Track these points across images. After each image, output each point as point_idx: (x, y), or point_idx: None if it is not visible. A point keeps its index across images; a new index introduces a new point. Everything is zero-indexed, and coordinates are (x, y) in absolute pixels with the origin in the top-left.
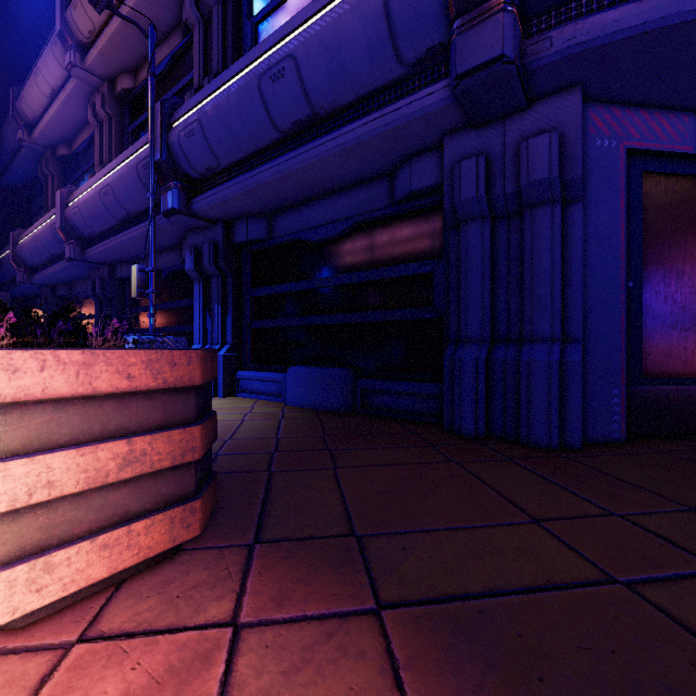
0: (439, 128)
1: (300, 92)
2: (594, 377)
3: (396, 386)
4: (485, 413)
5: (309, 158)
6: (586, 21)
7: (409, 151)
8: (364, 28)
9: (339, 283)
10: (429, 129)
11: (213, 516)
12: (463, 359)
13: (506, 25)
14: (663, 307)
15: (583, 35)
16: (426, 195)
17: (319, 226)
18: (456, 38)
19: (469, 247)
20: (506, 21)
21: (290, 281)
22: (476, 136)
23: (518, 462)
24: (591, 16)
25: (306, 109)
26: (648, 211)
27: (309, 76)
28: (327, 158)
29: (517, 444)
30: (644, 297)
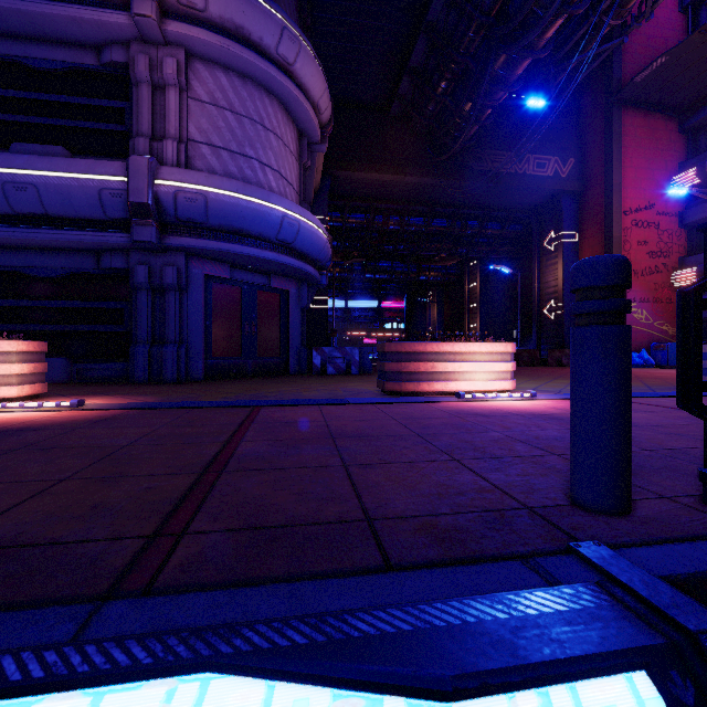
0: (127, 247)
1: (39, 203)
2: (192, 357)
3: (102, 366)
4: (149, 373)
5: (43, 237)
6: (181, 238)
7: (110, 249)
8: (87, 198)
9: (58, 306)
10: (122, 246)
11: (40, 396)
12: (139, 350)
13: (153, 232)
14: (221, 332)
15: (180, 242)
16: (121, 270)
17: (40, 267)
18: (133, 226)
19: (142, 302)
20: (153, 230)
21: (8, 298)
22: (145, 255)
23: (157, 385)
24: (183, 237)
25: (41, 211)
26: (215, 296)
27: (47, 199)
28: (57, 241)
29: (161, 383)
30: (214, 328)
